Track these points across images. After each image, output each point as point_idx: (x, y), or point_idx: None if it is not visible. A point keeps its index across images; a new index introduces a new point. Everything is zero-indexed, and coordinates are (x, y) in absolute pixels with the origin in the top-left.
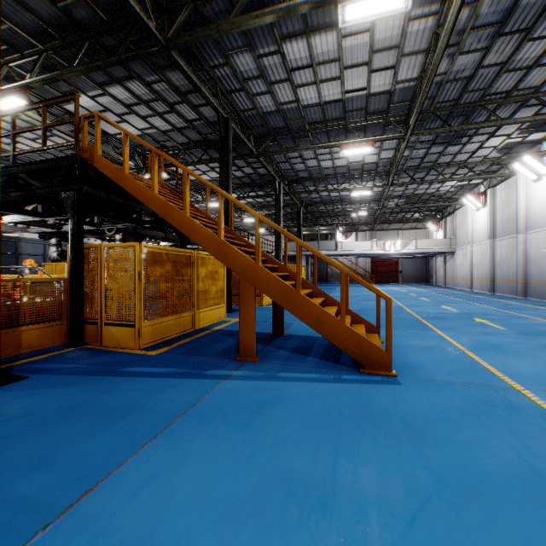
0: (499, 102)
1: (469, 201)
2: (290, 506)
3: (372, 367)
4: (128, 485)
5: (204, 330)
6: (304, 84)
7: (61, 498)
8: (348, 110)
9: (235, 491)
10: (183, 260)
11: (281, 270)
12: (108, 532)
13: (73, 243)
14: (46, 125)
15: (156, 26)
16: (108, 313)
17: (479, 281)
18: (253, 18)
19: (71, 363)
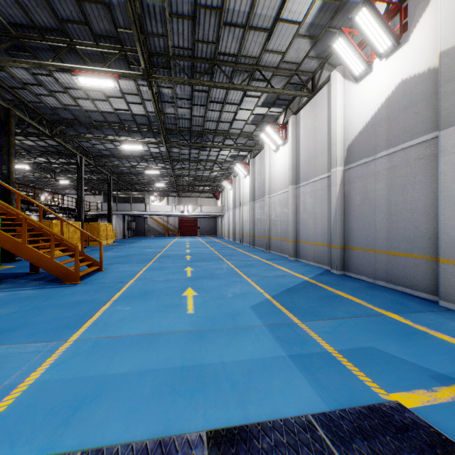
0: (213, 134)
1: (226, 184)
2: None
3: (68, 281)
4: None
5: None
6: (81, 97)
7: None
8: (123, 119)
9: None
10: None
11: (36, 230)
12: None
13: None
14: None
15: None
16: None
17: (231, 233)
18: (13, 60)
19: None
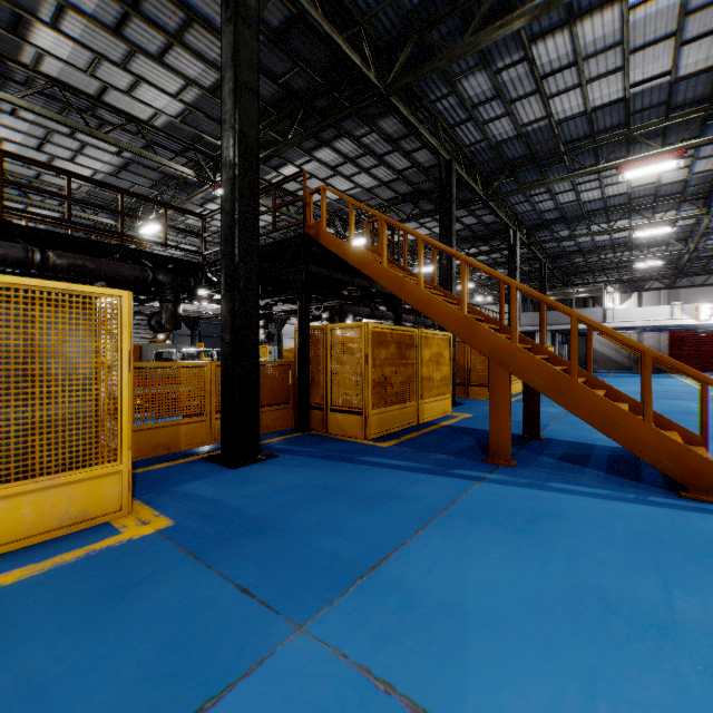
0: None
1: None
2: (613, 620)
3: (701, 491)
4: (418, 562)
5: (430, 425)
6: (562, 90)
7: (363, 559)
8: (634, 111)
9: (537, 592)
10: (407, 341)
11: (535, 352)
12: (419, 595)
13: (301, 325)
14: (276, 208)
15: (375, 74)
16: (334, 398)
17: None
18: (496, 29)
19: (307, 446)
